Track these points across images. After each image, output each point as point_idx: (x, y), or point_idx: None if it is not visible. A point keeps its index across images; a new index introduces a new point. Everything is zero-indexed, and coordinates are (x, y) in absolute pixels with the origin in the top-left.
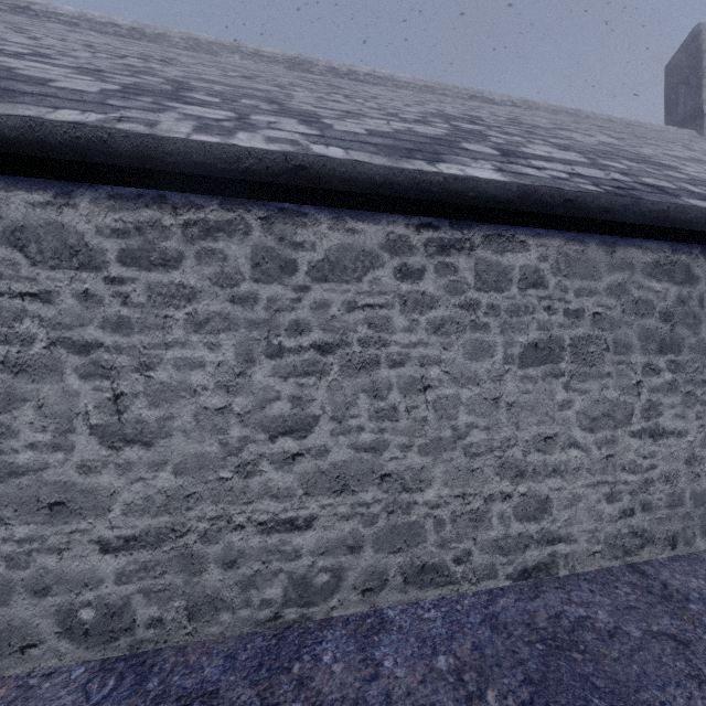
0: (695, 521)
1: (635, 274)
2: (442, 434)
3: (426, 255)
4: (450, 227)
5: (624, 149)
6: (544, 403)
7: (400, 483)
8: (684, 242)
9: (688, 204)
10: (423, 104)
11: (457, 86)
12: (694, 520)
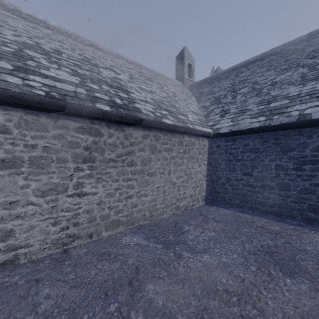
0: (102, 226)
1: (70, 131)
2: None
3: None
4: None
5: (119, 82)
6: (9, 186)
7: None
8: (97, 120)
9: (91, 106)
10: (36, 38)
11: (84, 38)
12: (102, 225)
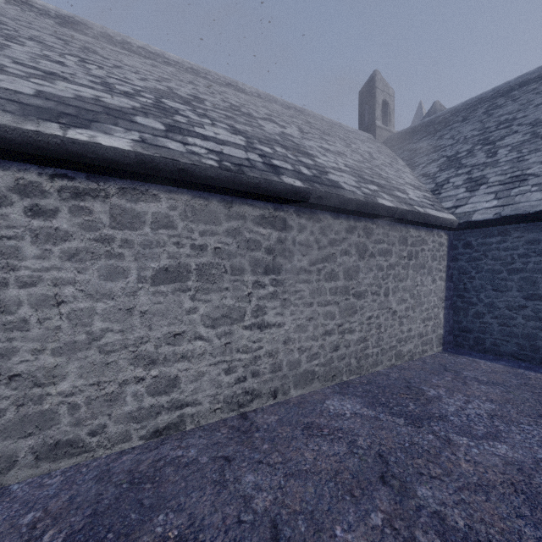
0: (290, 379)
1: (247, 222)
2: (77, 338)
3: (60, 199)
4: (86, 179)
5: (292, 140)
6: (174, 310)
7: (32, 380)
8: (283, 204)
9: (278, 180)
10: (164, 81)
11: (217, 74)
12: (289, 378)
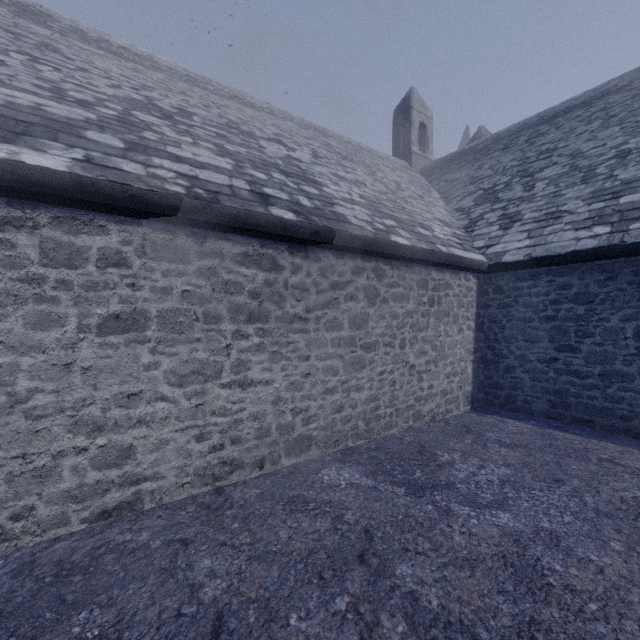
0: (281, 446)
1: (226, 261)
2: None
3: None
4: (8, 205)
5: (298, 165)
6: (127, 365)
7: None
8: (273, 240)
9: (263, 212)
10: (144, 89)
11: (221, 84)
12: (280, 445)
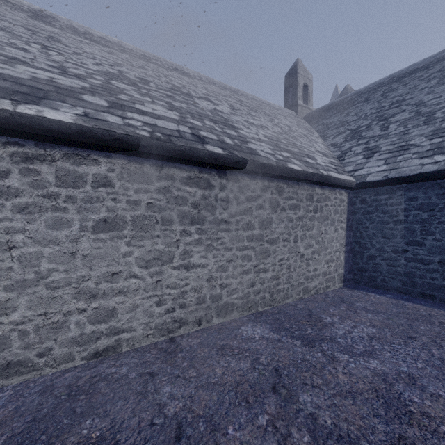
0: (213, 309)
1: (176, 182)
2: (27, 276)
3: (11, 162)
4: (35, 146)
5: (221, 115)
6: (112, 253)
7: None
8: (207, 167)
9: (201, 148)
10: (117, 65)
11: (166, 60)
12: (212, 309)
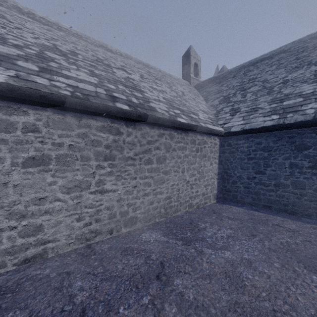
0: (121, 222)
1: (92, 129)
2: None
3: None
4: None
5: (132, 82)
6: (39, 183)
7: None
8: (117, 119)
9: (112, 105)
10: (52, 40)
11: (94, 39)
12: (121, 222)
